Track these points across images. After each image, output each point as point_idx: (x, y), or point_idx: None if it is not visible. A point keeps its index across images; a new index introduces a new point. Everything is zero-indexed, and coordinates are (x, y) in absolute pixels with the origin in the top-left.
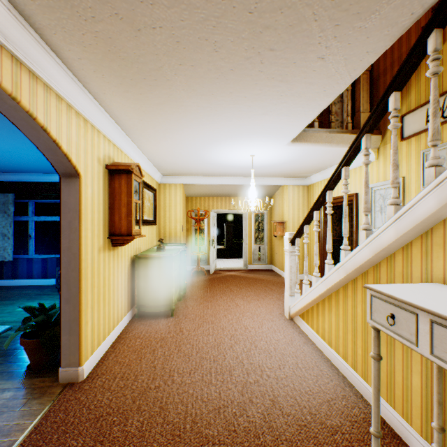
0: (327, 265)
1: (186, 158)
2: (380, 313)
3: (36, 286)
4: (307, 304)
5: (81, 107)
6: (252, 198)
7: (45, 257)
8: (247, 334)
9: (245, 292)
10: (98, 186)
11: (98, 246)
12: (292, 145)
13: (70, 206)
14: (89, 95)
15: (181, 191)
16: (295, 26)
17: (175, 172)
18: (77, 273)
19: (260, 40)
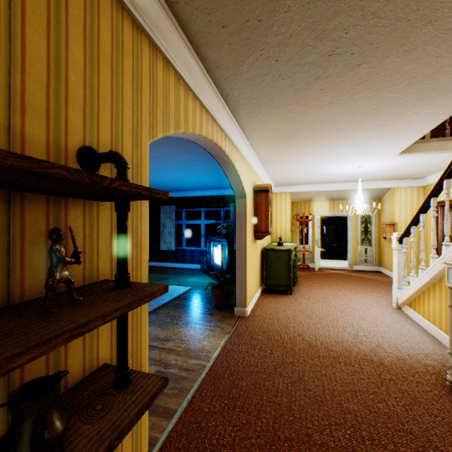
0: (430, 259)
1: (299, 174)
2: (451, 277)
3: (188, 268)
4: (413, 293)
5: (248, 158)
6: (359, 203)
7: (192, 249)
8: (355, 312)
9: (351, 286)
10: (250, 201)
11: (250, 239)
12: (399, 156)
13: (240, 215)
14: (252, 150)
15: (290, 198)
16: (392, 106)
17: (286, 183)
18: (244, 253)
19: (367, 114)
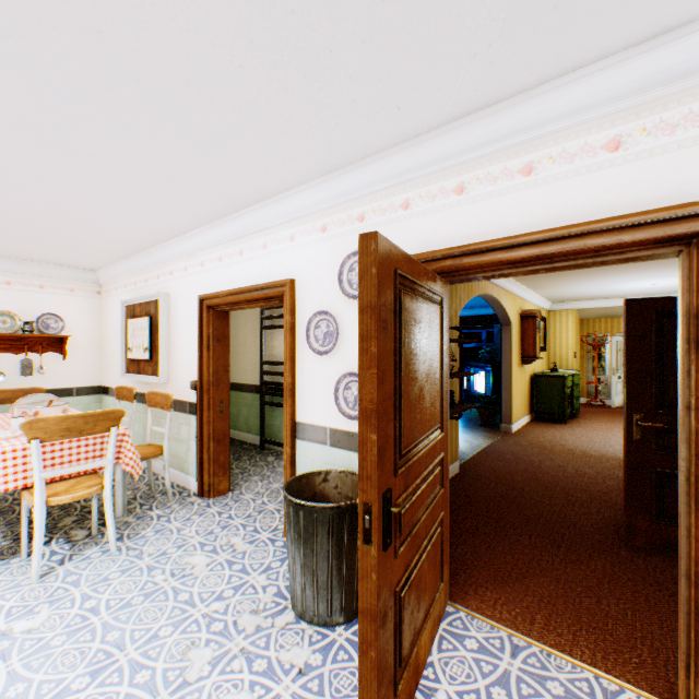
0: None
1: (578, 292)
2: None
3: None
4: None
5: (512, 290)
6: None
7: None
8: None
9: None
10: (516, 328)
11: (516, 363)
12: None
13: (505, 341)
14: (517, 283)
15: (573, 316)
16: None
17: (566, 300)
18: (509, 376)
19: None
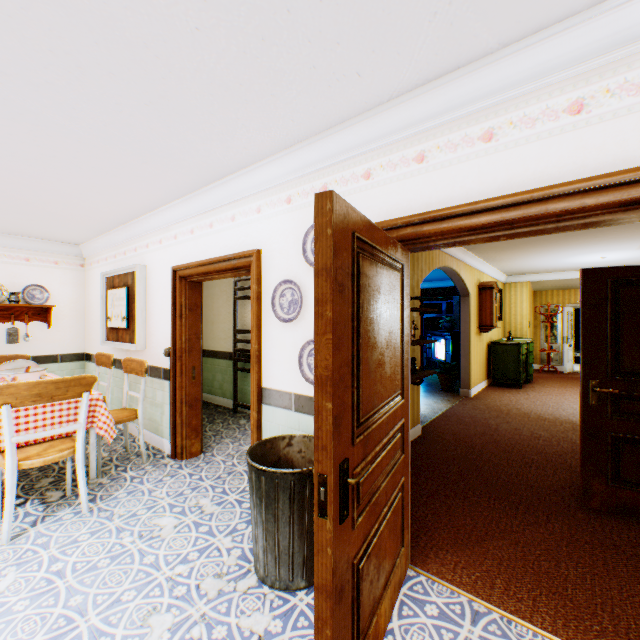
0: None
1: (532, 266)
2: None
3: None
4: None
5: (471, 263)
6: None
7: None
8: None
9: None
10: (474, 299)
11: (474, 332)
12: None
13: (464, 311)
14: (475, 256)
15: (527, 288)
16: (587, 231)
17: (520, 273)
18: (467, 343)
19: (570, 235)
